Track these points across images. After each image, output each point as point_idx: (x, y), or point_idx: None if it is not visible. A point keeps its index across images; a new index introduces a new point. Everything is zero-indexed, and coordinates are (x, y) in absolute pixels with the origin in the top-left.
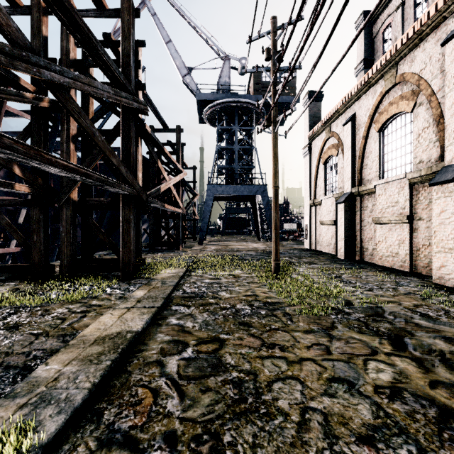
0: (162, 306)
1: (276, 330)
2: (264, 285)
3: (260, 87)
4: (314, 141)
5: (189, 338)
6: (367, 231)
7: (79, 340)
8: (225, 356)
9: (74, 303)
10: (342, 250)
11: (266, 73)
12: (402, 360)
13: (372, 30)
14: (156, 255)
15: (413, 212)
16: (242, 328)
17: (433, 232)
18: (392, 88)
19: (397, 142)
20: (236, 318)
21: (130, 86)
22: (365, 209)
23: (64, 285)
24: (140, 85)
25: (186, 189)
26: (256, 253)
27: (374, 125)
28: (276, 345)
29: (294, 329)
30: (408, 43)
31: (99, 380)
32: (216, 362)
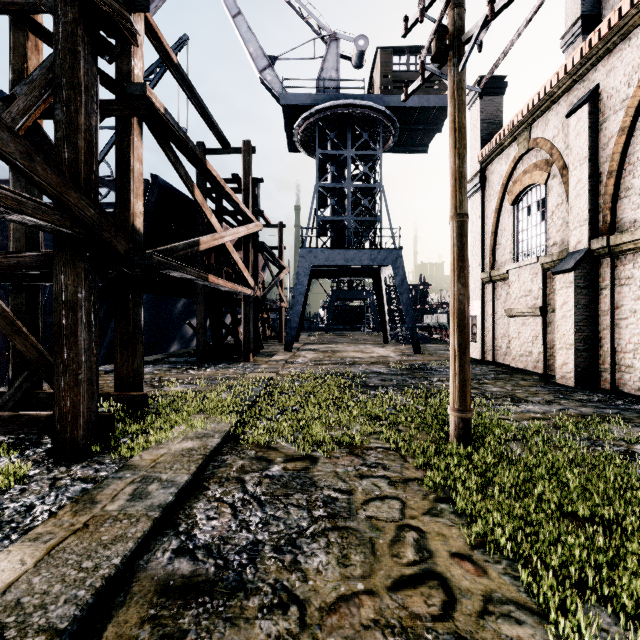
0: None
1: None
2: (444, 499)
3: (390, 82)
4: (491, 165)
5: None
6: (632, 330)
7: None
8: None
9: None
10: (570, 367)
11: None
12: None
13: None
14: (201, 372)
15: None
16: None
17: None
18: None
19: None
20: None
21: None
22: (626, 283)
23: None
24: None
25: (264, 257)
26: (388, 370)
27: None
28: None
29: None
30: None
31: None
32: None
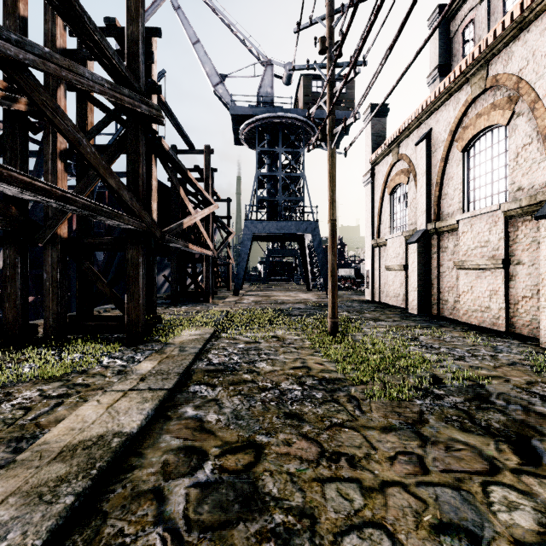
0: (175, 387)
1: (339, 427)
2: (318, 352)
3: (310, 99)
4: (378, 166)
5: (209, 442)
6: (447, 279)
7: (36, 451)
8: (264, 478)
9: (51, 381)
10: (415, 302)
11: (320, 70)
12: (541, 483)
13: (448, 29)
14: (178, 308)
15: (509, 254)
16: (290, 423)
17: (540, 280)
18: (481, 95)
19: (487, 164)
20: (281, 406)
21: (137, 83)
22: (444, 251)
23: (46, 353)
24: (154, 87)
25: (218, 226)
26: (305, 306)
27: (456, 143)
28: (341, 454)
29: (366, 425)
30: (503, 35)
31: (44, 540)
32: (248, 490)
